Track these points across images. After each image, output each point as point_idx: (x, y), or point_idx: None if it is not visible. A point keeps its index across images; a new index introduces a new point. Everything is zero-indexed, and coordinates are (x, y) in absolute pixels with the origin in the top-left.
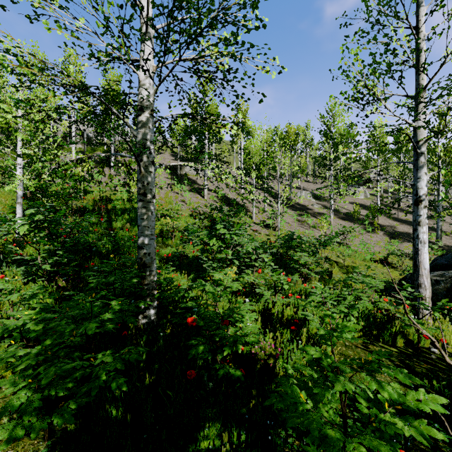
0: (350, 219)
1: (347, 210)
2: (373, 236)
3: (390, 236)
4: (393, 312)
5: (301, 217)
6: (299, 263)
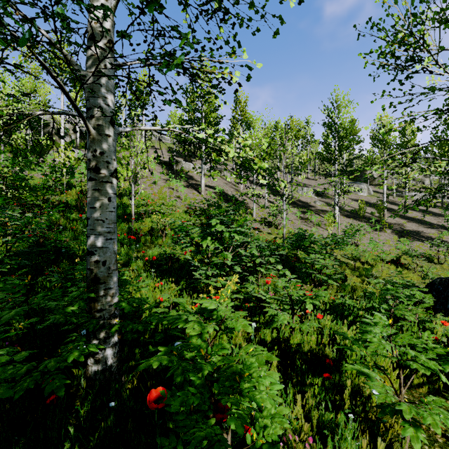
0: (355, 217)
1: (351, 207)
2: (380, 234)
3: (398, 235)
4: (445, 335)
5: (304, 215)
6: (307, 265)
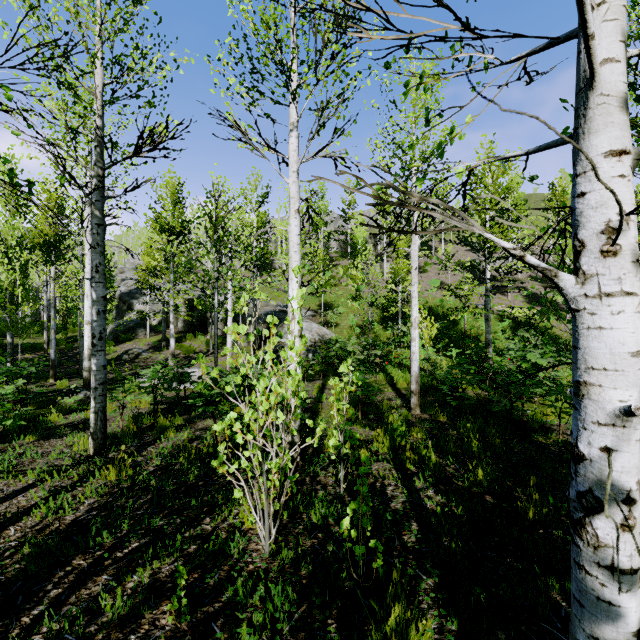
0: None
1: None
2: None
3: None
4: None
5: None
6: None
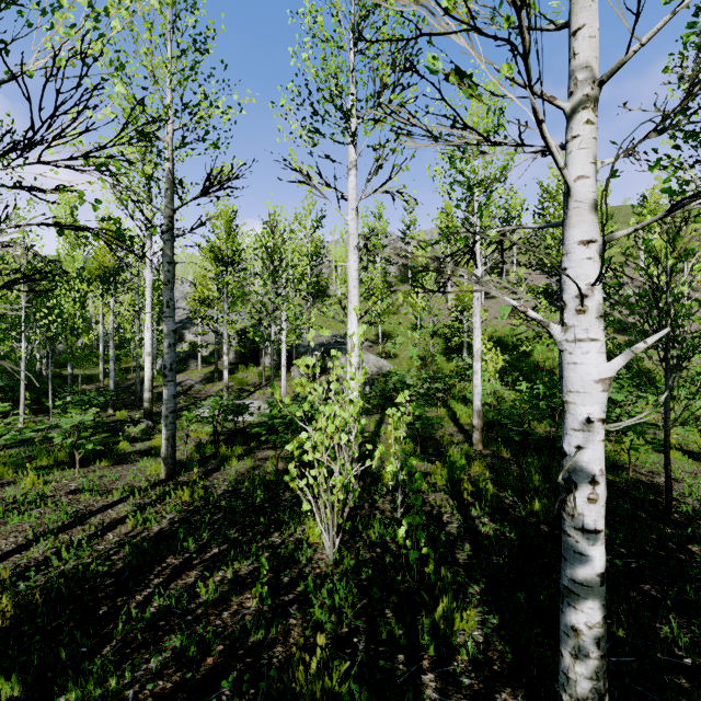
0: None
1: None
2: None
3: None
4: None
5: None
6: None
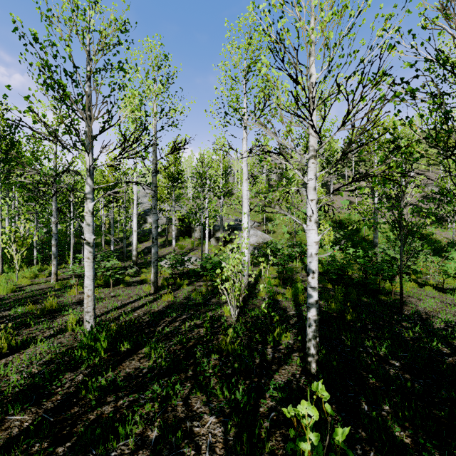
0: None
1: None
2: None
3: None
4: None
5: None
6: None
